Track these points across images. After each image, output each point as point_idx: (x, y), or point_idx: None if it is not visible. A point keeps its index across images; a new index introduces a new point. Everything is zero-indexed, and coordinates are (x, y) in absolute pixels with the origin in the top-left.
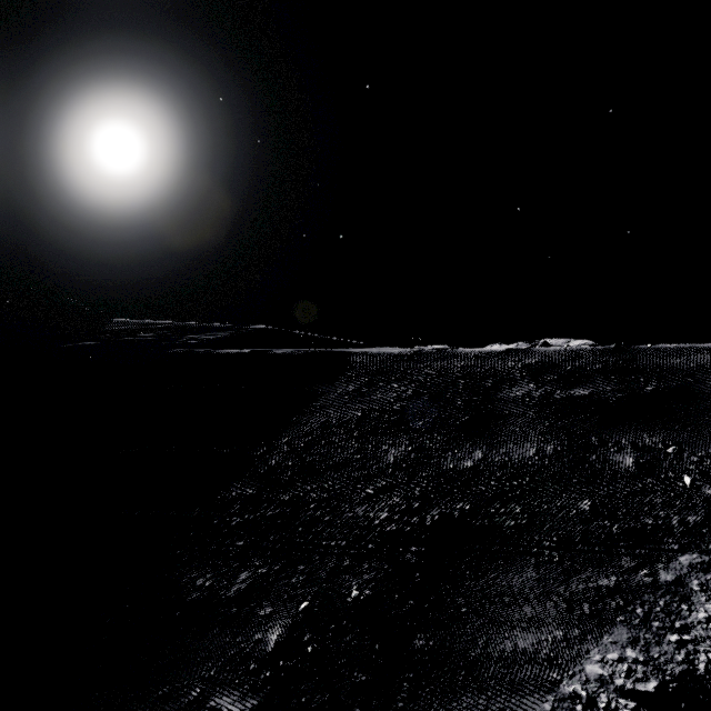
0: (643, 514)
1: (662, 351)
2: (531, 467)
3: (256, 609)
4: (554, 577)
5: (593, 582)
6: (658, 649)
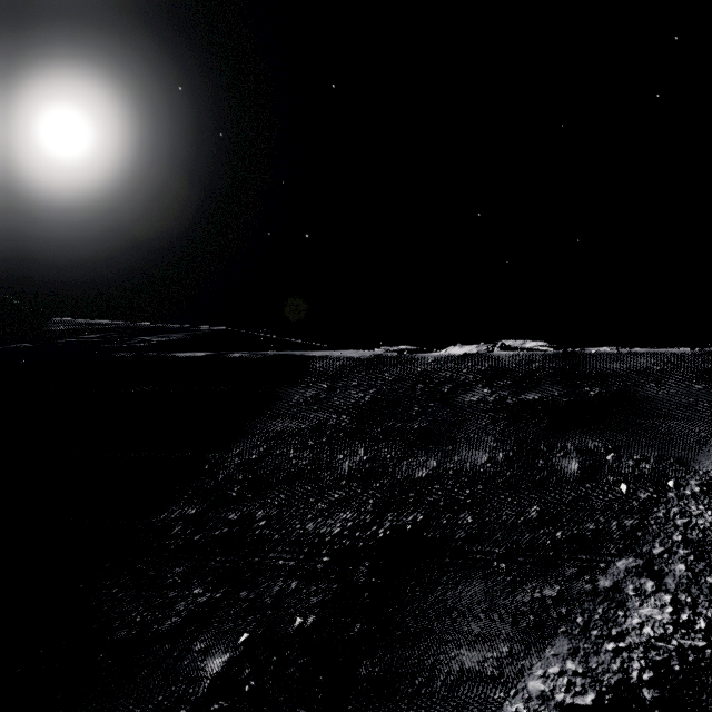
0: (585, 520)
1: (605, 356)
2: (483, 474)
3: (191, 644)
4: (501, 589)
5: (538, 592)
6: (596, 659)
